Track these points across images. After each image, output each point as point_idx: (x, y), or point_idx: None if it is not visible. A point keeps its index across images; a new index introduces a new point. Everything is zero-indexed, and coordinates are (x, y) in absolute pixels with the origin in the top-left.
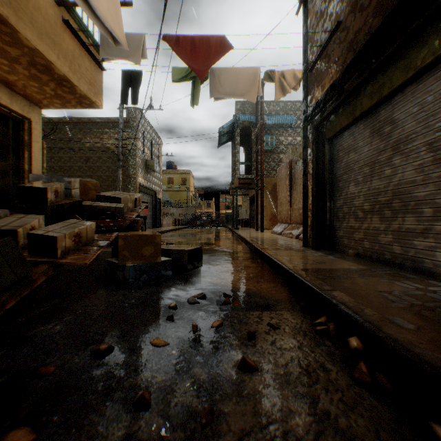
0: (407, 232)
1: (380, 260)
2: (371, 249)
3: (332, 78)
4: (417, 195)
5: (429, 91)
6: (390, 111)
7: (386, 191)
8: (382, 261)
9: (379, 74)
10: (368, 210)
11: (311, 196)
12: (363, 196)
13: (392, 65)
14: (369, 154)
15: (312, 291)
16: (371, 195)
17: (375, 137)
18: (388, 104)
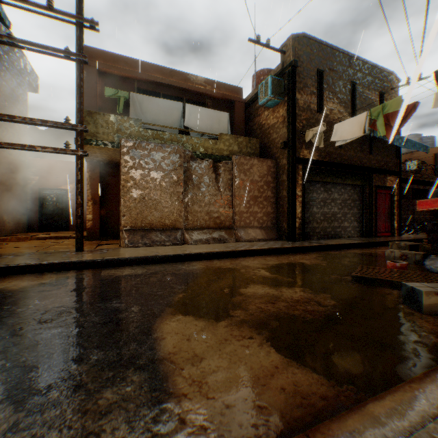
0: (335, 227)
1: (328, 238)
2: (324, 234)
3: (318, 156)
4: (338, 216)
5: (340, 189)
6: (331, 187)
7: (329, 214)
8: (329, 238)
9: (335, 174)
10: (323, 219)
11: (299, 209)
12: (320, 213)
13: (338, 176)
14: (323, 198)
15: (383, 242)
16: (324, 214)
17: (325, 193)
18: (330, 184)
